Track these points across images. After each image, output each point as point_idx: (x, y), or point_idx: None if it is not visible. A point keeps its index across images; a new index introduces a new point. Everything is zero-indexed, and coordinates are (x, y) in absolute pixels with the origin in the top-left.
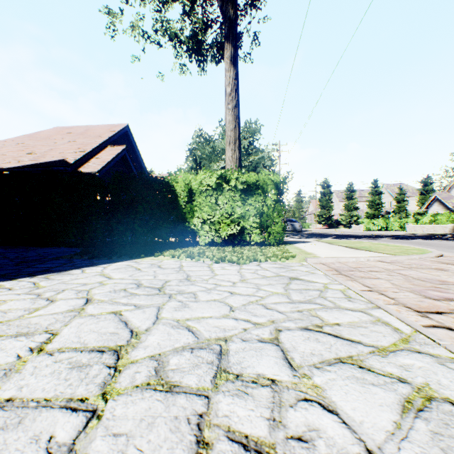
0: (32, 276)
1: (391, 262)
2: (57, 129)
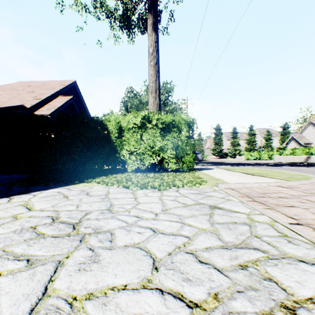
0: None
1: (289, 187)
2: (20, 83)
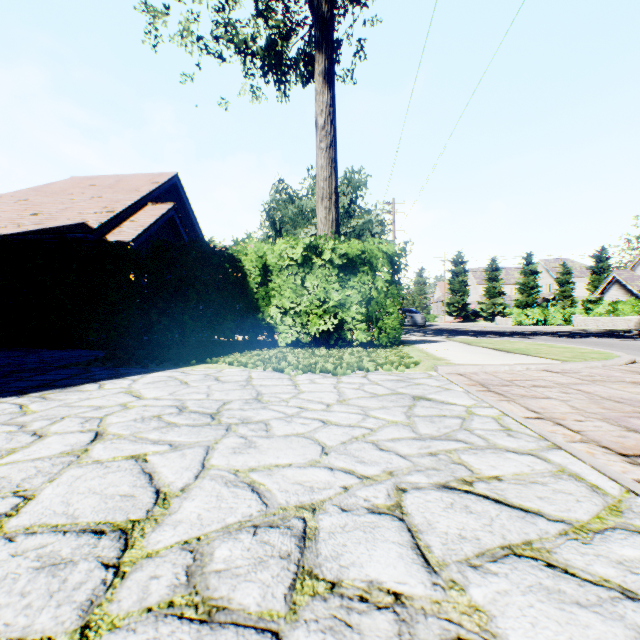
0: (21, 394)
1: (562, 371)
2: (75, 180)
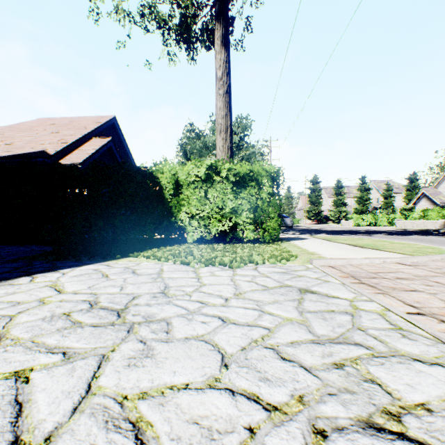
0: None
1: (413, 264)
2: (40, 120)
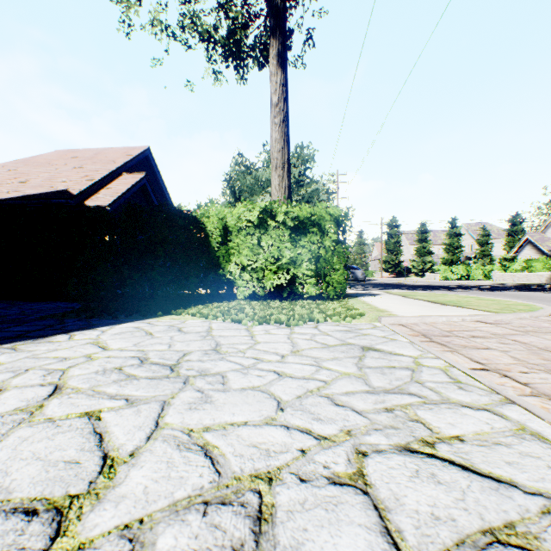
0: None
1: (495, 322)
2: (59, 152)
